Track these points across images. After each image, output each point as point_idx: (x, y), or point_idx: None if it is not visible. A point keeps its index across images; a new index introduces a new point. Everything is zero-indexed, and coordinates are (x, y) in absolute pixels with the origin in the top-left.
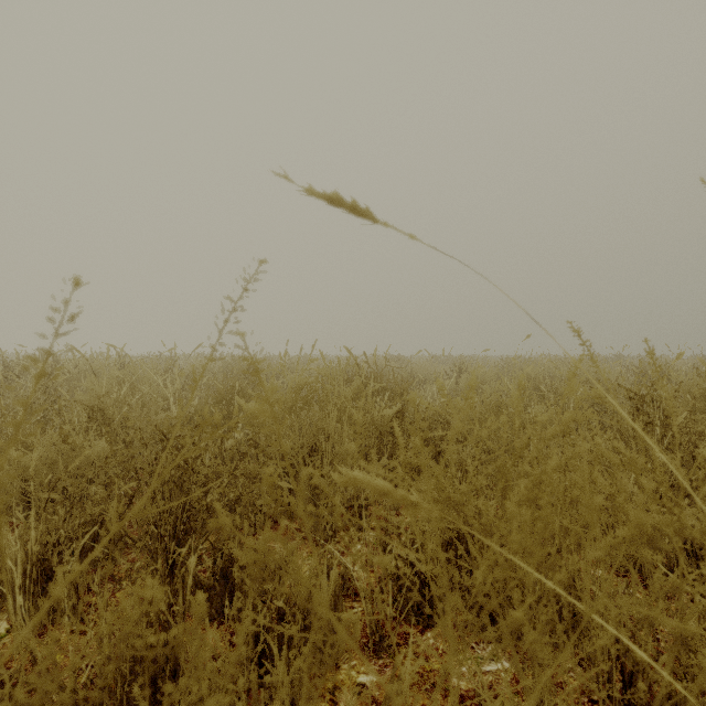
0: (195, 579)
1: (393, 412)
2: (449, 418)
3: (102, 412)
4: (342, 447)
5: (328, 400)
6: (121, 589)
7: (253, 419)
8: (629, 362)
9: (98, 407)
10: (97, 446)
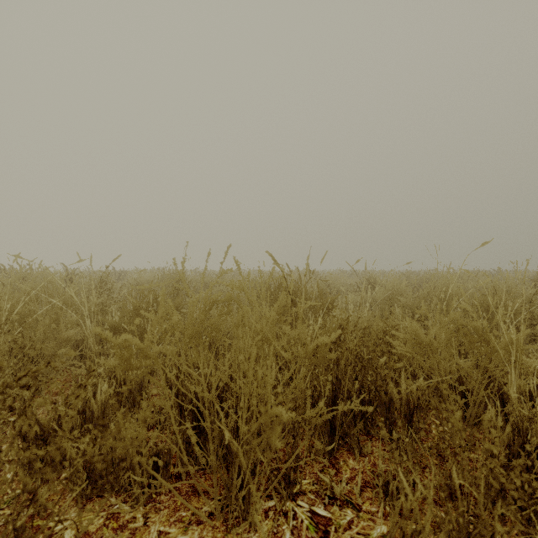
0: None
1: (331, 339)
2: (389, 340)
3: None
4: (263, 407)
5: (244, 325)
6: None
7: (127, 359)
8: None
9: None
10: None
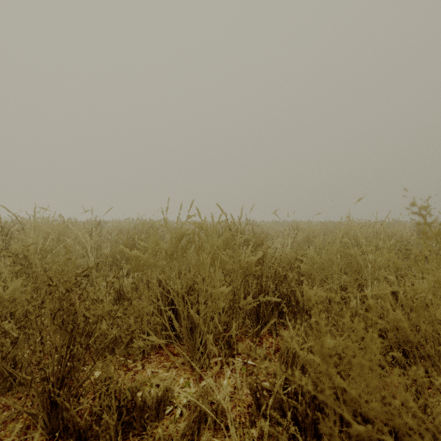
0: (73, 420)
1: (256, 258)
2: (298, 263)
3: (25, 258)
4: (214, 290)
5: (203, 249)
6: (14, 420)
7: (137, 265)
8: (404, 225)
9: (23, 254)
10: (10, 287)
